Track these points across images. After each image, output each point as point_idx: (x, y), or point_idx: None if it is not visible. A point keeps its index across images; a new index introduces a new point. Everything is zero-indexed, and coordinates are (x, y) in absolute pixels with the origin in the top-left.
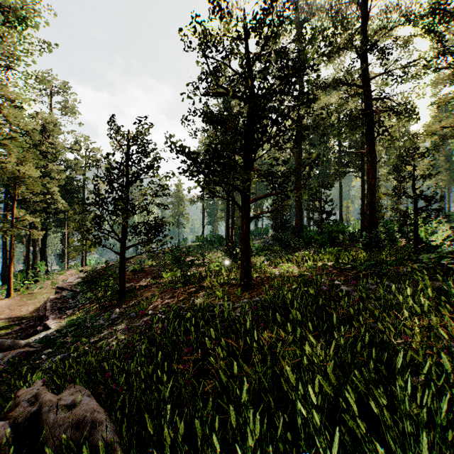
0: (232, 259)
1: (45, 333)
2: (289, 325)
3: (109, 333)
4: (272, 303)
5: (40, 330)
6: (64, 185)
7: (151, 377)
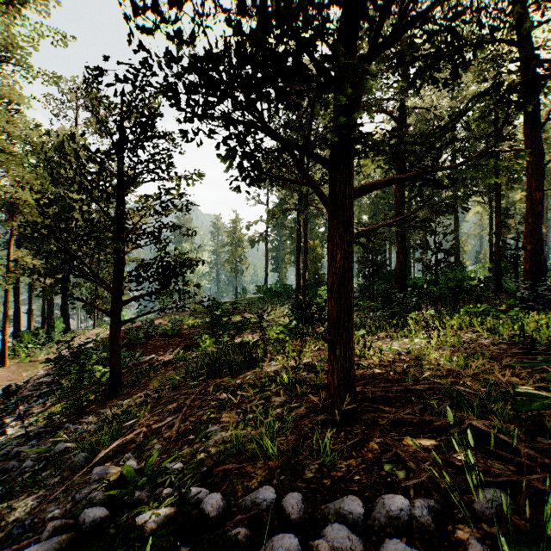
0: (304, 322)
1: None
2: None
3: None
4: None
5: None
6: None
7: None
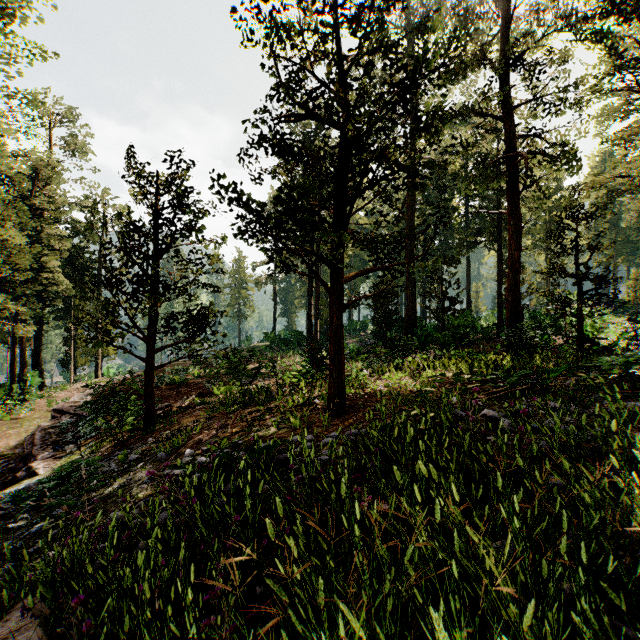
0: (316, 366)
1: (29, 481)
2: (416, 489)
3: (121, 487)
4: (380, 443)
5: (21, 476)
6: (69, 258)
7: (173, 578)
